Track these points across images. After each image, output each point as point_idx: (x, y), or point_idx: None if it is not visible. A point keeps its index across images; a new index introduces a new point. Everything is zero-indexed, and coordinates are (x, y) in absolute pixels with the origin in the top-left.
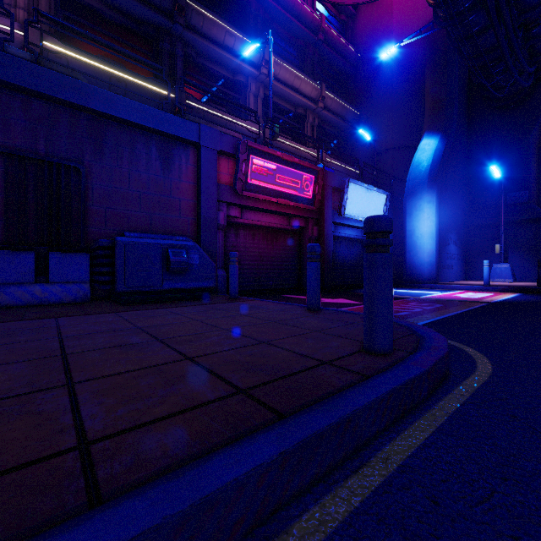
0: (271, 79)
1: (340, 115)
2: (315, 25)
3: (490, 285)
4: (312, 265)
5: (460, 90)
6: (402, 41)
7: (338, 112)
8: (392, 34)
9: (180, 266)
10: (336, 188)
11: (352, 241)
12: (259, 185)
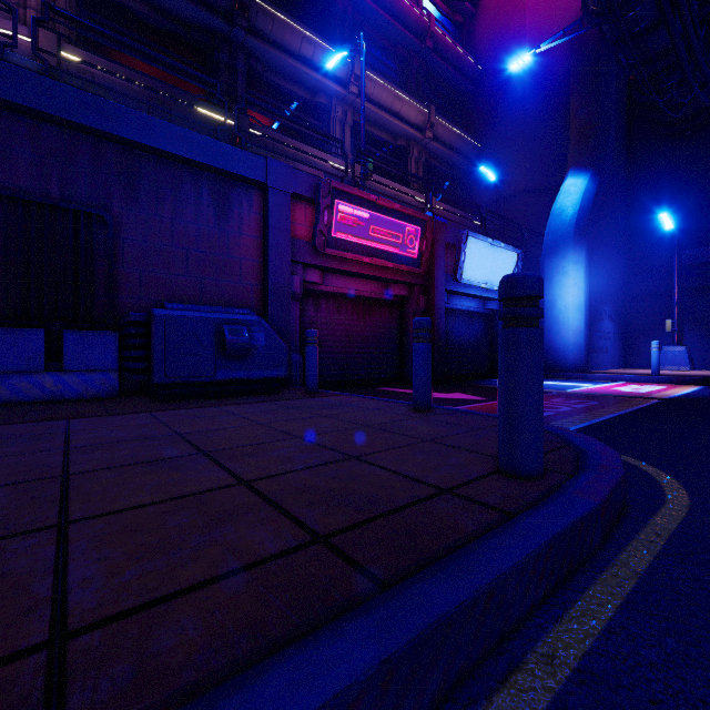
0: (363, 98)
1: (454, 148)
2: (421, 28)
3: (660, 374)
4: (420, 346)
5: (617, 112)
6: (539, 47)
7: (452, 143)
8: (525, 38)
9: (239, 349)
10: (449, 245)
11: (472, 315)
12: (346, 240)
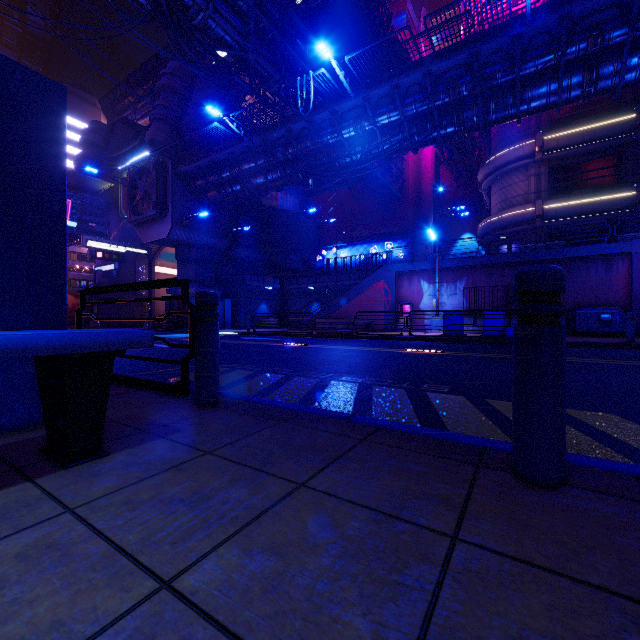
0: None
1: None
2: None
3: None
4: None
5: None
6: None
7: None
8: None
9: (606, 322)
10: None
11: None
12: None
